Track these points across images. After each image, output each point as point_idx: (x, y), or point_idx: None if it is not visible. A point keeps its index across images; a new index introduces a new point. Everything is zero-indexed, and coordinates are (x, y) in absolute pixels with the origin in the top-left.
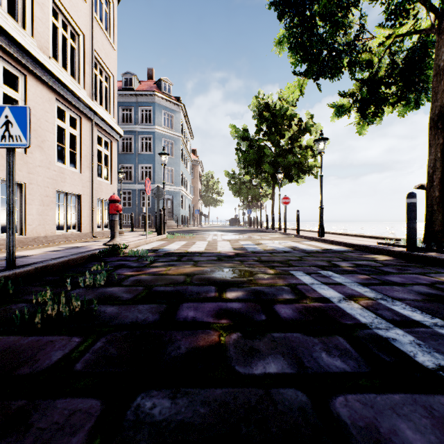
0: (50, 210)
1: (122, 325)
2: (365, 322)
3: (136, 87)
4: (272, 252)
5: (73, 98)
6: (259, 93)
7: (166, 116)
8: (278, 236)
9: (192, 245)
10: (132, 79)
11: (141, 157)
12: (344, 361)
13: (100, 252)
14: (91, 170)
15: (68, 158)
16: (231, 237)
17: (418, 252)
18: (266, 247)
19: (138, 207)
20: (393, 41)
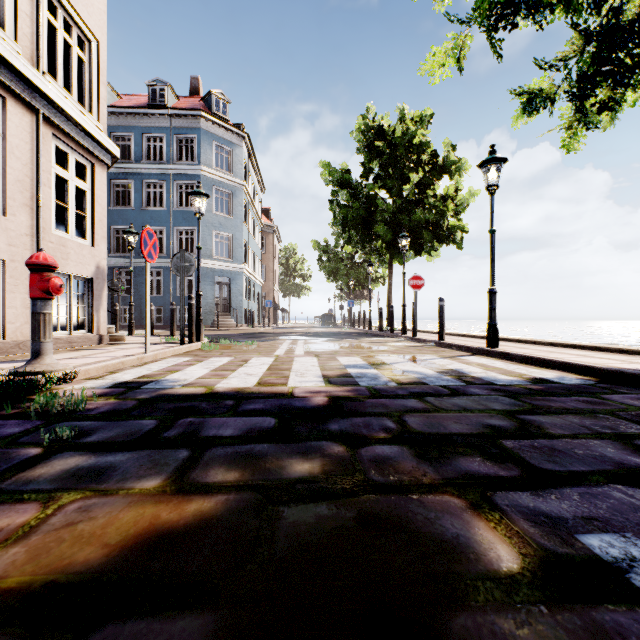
0: None
1: None
2: None
3: (170, 104)
4: (422, 391)
5: None
6: (368, 110)
7: (219, 152)
8: (407, 345)
9: (236, 370)
10: (163, 91)
11: (178, 215)
12: None
13: None
14: (36, 212)
15: None
16: (321, 347)
17: None
18: (397, 373)
19: (173, 296)
20: None
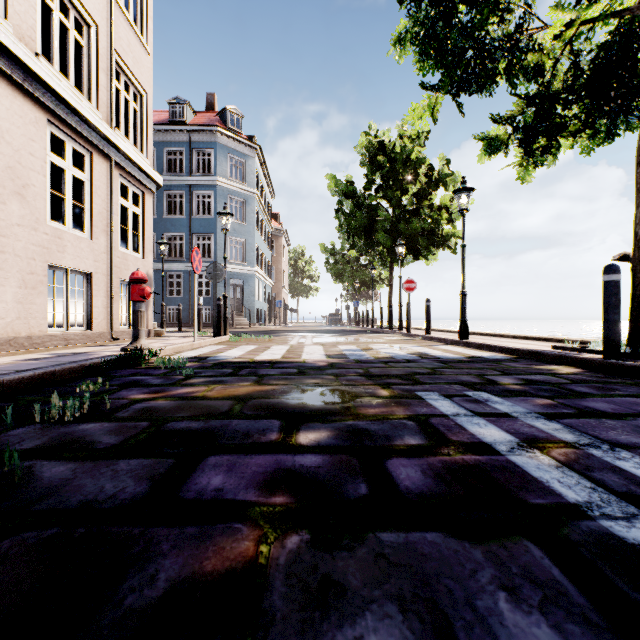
0: (39, 296)
1: (57, 510)
2: (576, 500)
3: (189, 120)
4: (388, 361)
5: (77, 122)
6: (371, 127)
7: (233, 163)
8: (398, 339)
9: (263, 352)
10: (183, 108)
11: (196, 222)
12: (558, 625)
13: (107, 360)
14: (110, 235)
15: (70, 215)
16: (326, 340)
17: (624, 361)
18: (378, 353)
19: (192, 297)
20: (576, 31)
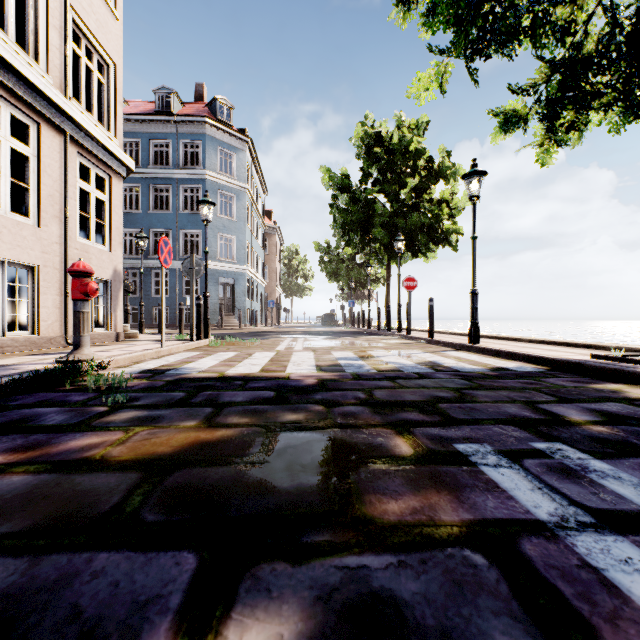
0: None
1: None
2: None
3: (176, 111)
4: (395, 376)
5: (16, 83)
6: (367, 117)
7: (223, 157)
8: (399, 342)
9: (242, 361)
10: (170, 98)
11: (183, 218)
12: None
13: (13, 381)
14: (64, 223)
15: (7, 196)
16: (319, 344)
17: None
18: (380, 364)
19: (179, 297)
20: None
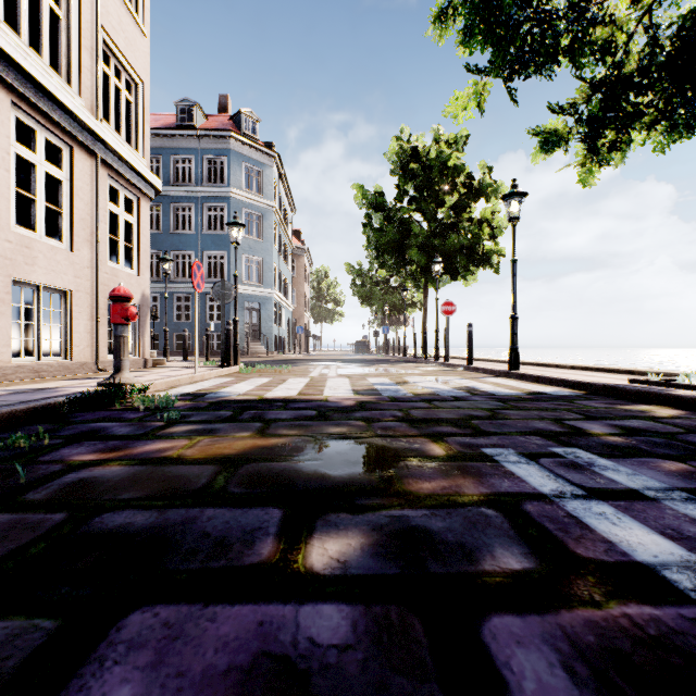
0: None
1: None
2: None
3: (199, 125)
4: (432, 398)
5: (51, 107)
6: (402, 131)
7: (248, 173)
8: (436, 370)
9: (277, 386)
10: (192, 111)
11: (207, 239)
12: None
13: (69, 400)
14: (95, 247)
15: (42, 220)
16: (353, 371)
17: None
18: (417, 388)
19: (202, 322)
20: None
